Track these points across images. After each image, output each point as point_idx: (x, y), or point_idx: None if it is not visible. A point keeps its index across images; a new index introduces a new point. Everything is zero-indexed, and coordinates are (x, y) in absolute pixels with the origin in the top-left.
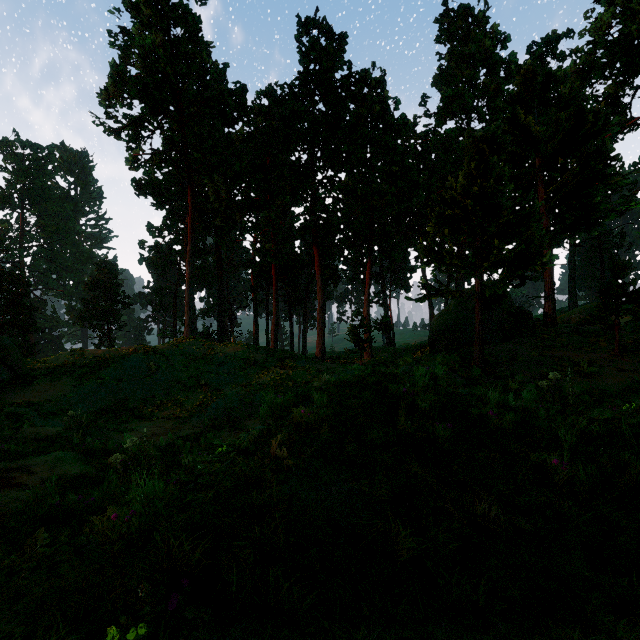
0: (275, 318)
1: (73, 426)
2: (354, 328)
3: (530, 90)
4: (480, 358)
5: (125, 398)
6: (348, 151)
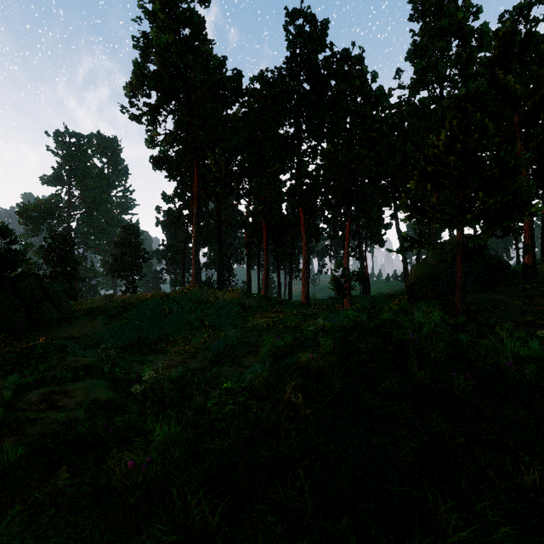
0: (266, 270)
1: (104, 358)
2: (336, 278)
3: (508, 51)
4: (462, 306)
5: (145, 335)
6: (330, 122)
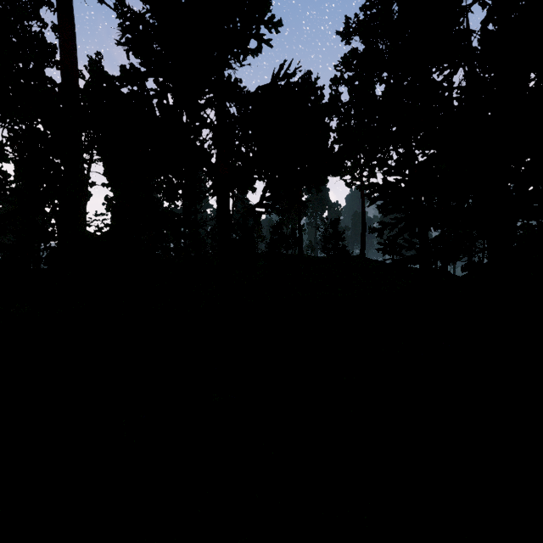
0: None
1: None
2: None
3: None
4: None
5: None
6: None
